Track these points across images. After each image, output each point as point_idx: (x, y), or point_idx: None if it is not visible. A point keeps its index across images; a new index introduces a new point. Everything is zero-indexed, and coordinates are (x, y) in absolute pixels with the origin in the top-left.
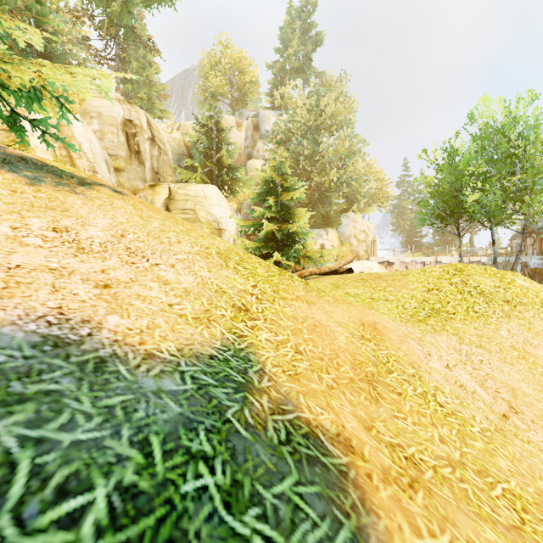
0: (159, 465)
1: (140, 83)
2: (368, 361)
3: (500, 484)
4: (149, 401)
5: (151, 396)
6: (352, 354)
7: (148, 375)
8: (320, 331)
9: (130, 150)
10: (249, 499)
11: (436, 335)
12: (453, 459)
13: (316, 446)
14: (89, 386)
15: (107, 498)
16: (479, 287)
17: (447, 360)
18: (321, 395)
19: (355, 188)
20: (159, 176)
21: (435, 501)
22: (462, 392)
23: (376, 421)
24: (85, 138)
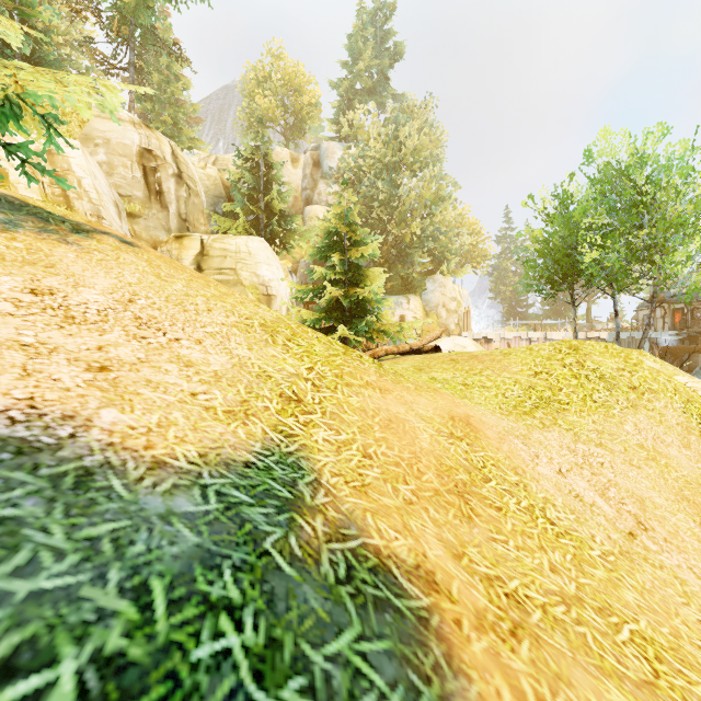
0: (160, 621)
1: (163, 102)
2: (459, 467)
3: (627, 625)
4: (153, 529)
5: (156, 522)
6: (438, 457)
7: (155, 492)
8: (396, 427)
9: (148, 190)
10: (291, 665)
11: (545, 431)
12: (567, 594)
13: (387, 584)
14: (64, 509)
15: (77, 676)
16: (599, 369)
17: (559, 463)
18: (397, 513)
19: (443, 244)
20: (189, 224)
21: (545, 653)
22: (579, 504)
23: (468, 546)
24: (86, 172)
